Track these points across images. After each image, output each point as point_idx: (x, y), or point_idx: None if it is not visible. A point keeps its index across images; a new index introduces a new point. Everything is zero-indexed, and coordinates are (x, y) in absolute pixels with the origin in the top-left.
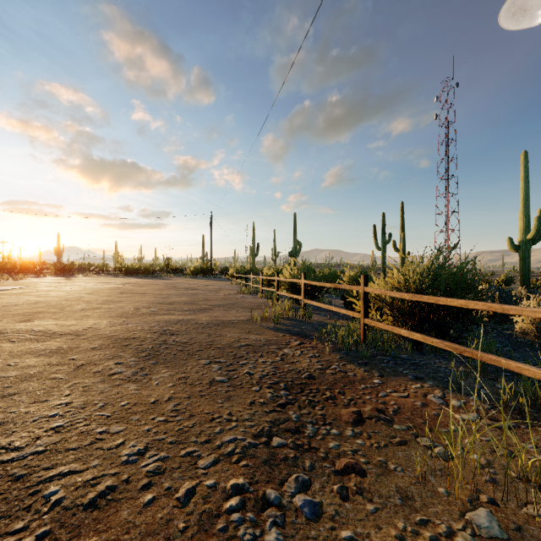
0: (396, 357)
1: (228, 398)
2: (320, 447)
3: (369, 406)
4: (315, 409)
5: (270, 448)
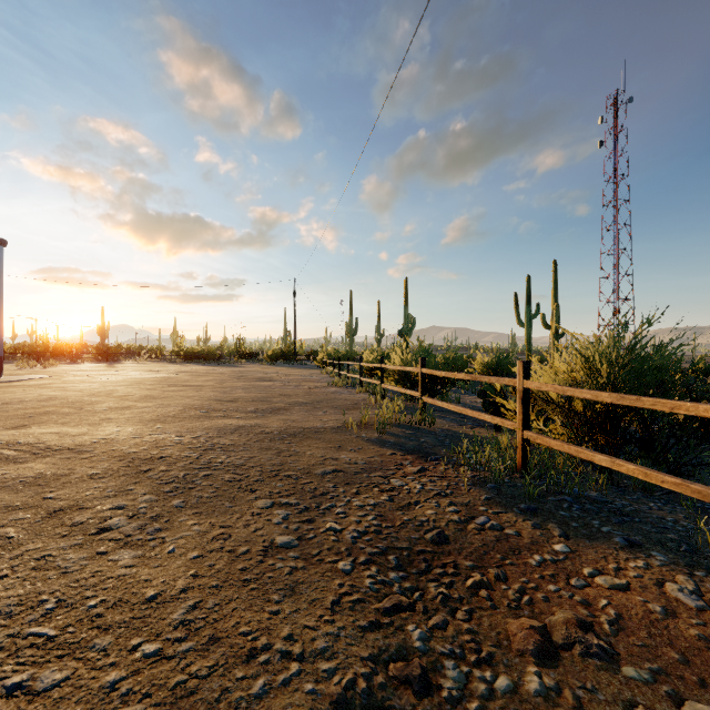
0: (580, 497)
1: (292, 589)
2: None
3: (560, 611)
4: (456, 617)
5: None
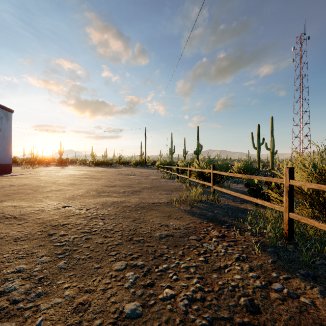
0: None
1: None
2: None
3: None
4: None
5: None
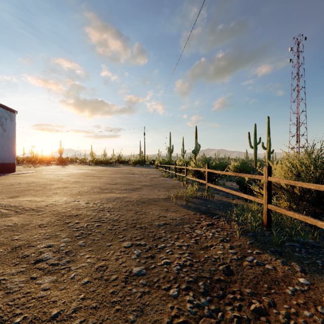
0: (304, 243)
1: (142, 310)
2: None
3: None
4: None
5: None
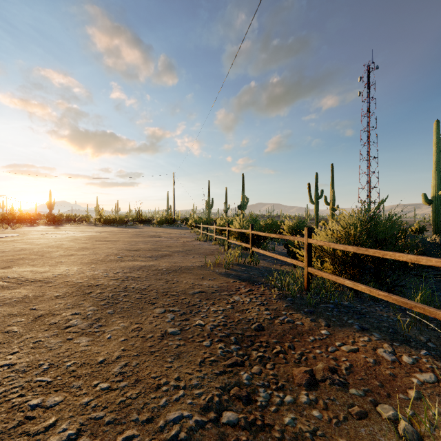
0: (338, 304)
1: (178, 355)
2: (275, 424)
3: (321, 363)
4: (266, 368)
5: (219, 427)
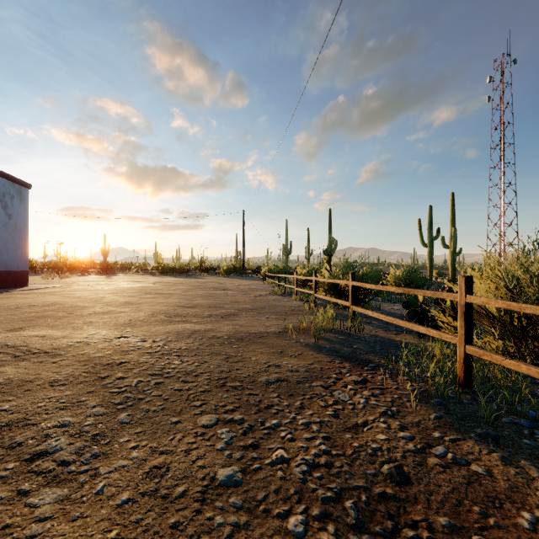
0: (537, 419)
1: None
2: None
3: None
4: None
5: None
